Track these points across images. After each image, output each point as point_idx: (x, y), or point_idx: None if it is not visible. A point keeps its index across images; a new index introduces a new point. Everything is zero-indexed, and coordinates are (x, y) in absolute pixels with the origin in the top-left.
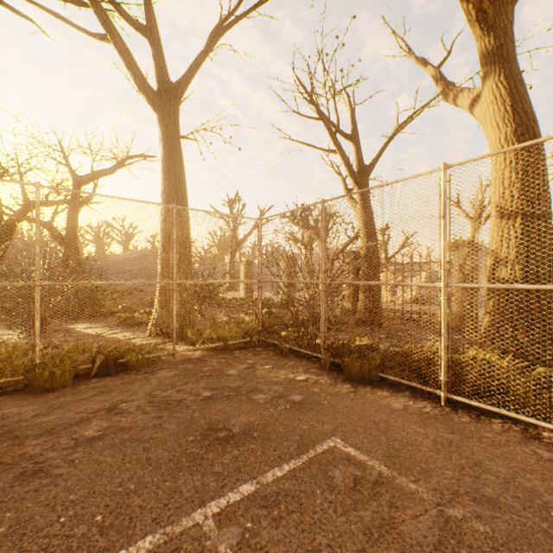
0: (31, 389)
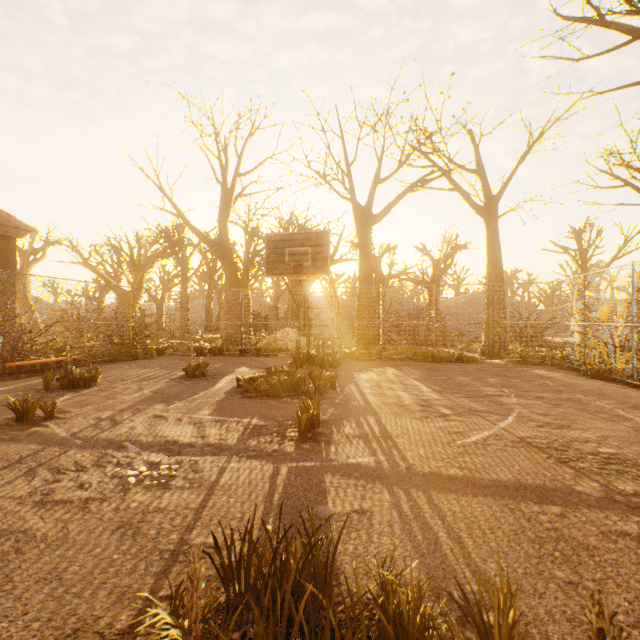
0: (433, 361)
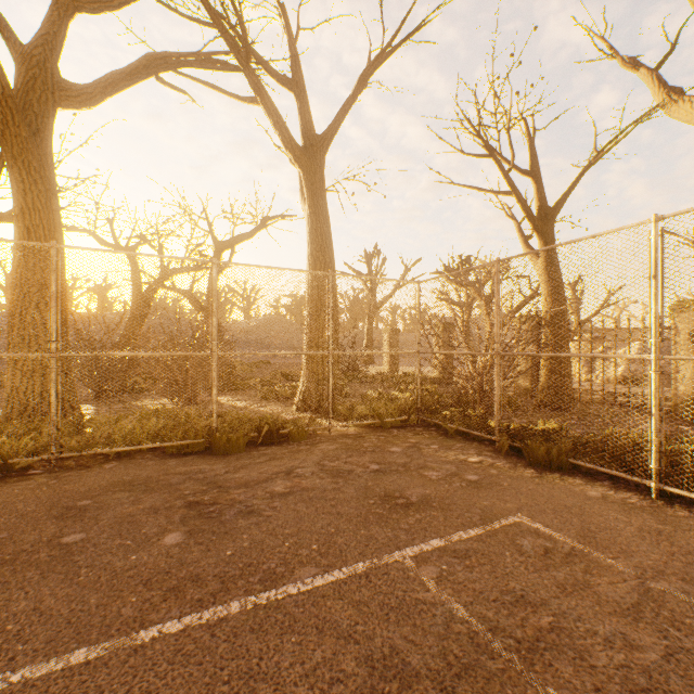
0: (213, 451)
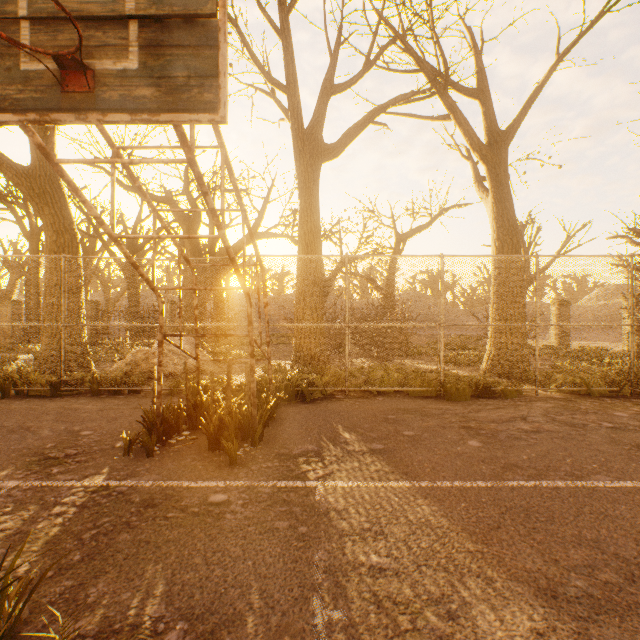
0: (446, 397)
